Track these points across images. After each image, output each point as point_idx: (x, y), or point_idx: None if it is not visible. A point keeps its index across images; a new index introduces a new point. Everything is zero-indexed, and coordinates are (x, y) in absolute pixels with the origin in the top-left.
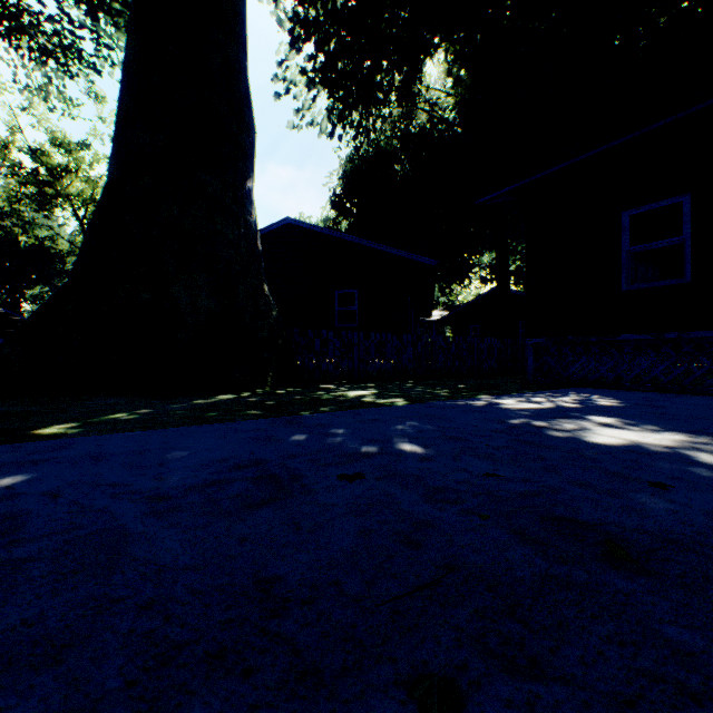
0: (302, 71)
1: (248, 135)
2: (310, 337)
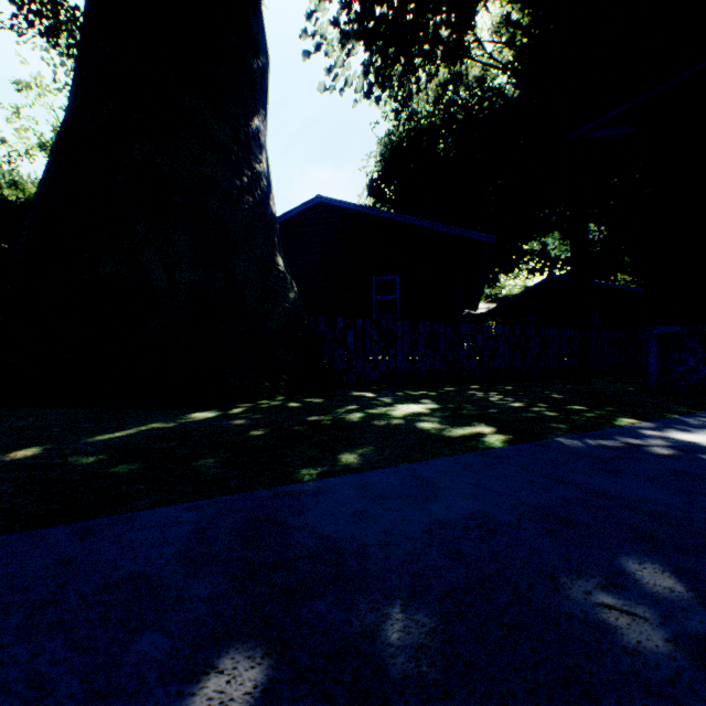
0: (334, 23)
1: (257, 57)
2: (339, 327)
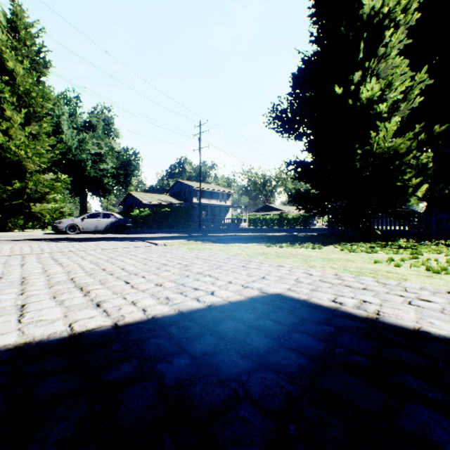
0: None
1: None
2: None
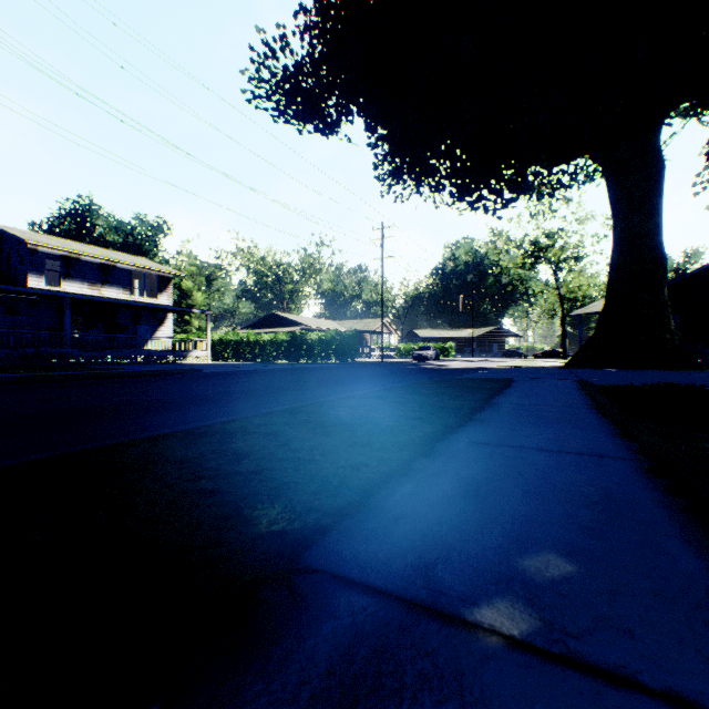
0: None
1: (661, 268)
2: (699, 347)
